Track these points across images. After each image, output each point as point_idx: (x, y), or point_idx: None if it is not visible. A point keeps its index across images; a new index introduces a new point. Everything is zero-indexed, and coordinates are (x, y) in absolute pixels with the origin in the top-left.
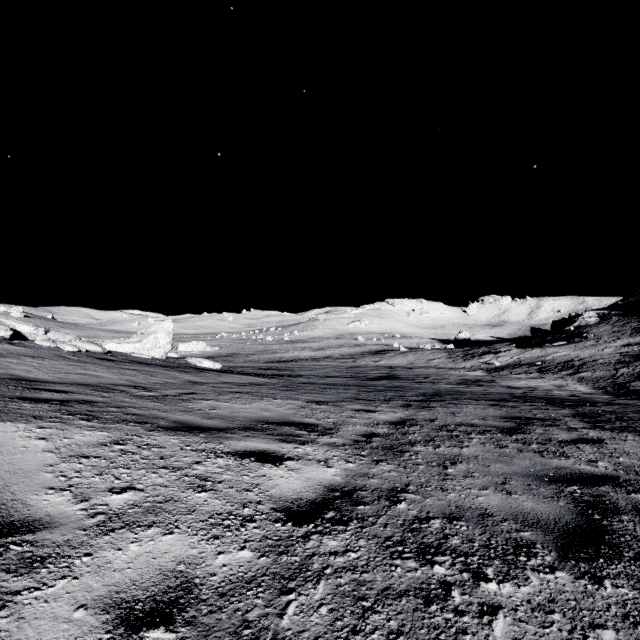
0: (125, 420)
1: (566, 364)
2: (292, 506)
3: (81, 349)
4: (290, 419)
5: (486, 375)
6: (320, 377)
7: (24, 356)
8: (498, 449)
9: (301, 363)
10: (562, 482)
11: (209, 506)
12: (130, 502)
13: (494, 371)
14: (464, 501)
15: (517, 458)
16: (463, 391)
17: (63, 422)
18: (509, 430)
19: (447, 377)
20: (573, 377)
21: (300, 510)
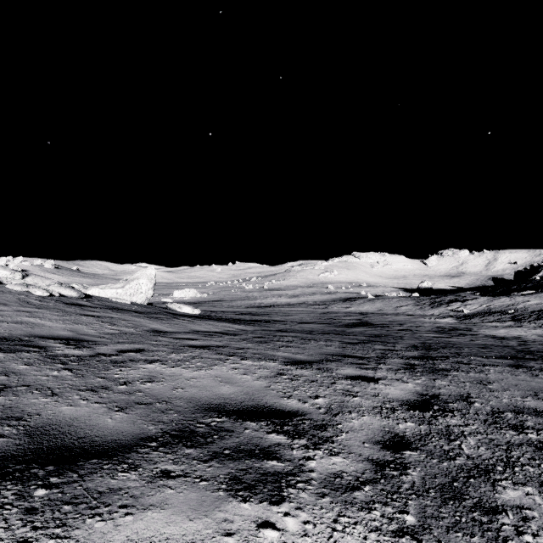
0: None
1: (541, 313)
2: None
3: (54, 294)
4: (259, 401)
5: (457, 322)
6: (296, 323)
7: None
8: None
9: (278, 308)
10: None
11: None
12: None
13: (464, 318)
14: None
15: None
16: (453, 342)
17: None
18: None
19: (421, 324)
20: None
21: None
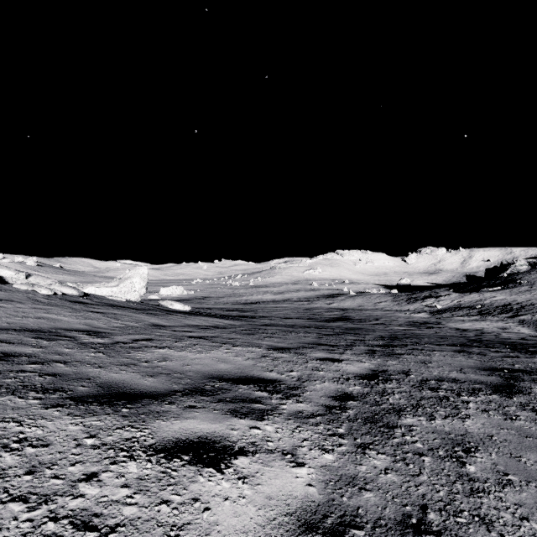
0: (28, 386)
1: (505, 307)
2: None
3: (57, 292)
4: (248, 373)
5: (430, 317)
6: (280, 318)
7: None
8: (510, 422)
9: (263, 305)
10: None
11: None
12: None
13: (437, 313)
14: None
15: None
16: (418, 334)
17: None
18: (502, 388)
19: (396, 319)
20: (513, 320)
21: None
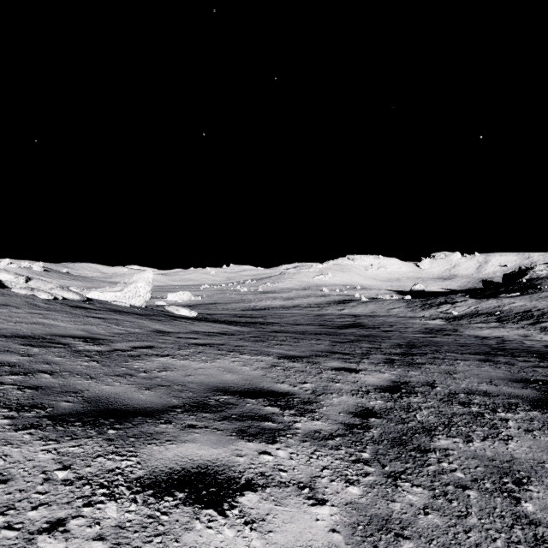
0: (1, 402)
1: (525, 314)
2: None
3: (58, 297)
4: (257, 385)
5: (446, 324)
6: (290, 325)
7: None
8: None
9: (273, 311)
10: None
11: None
12: None
13: (453, 320)
14: None
15: None
16: (436, 341)
17: None
18: (541, 403)
19: (411, 326)
20: (535, 327)
21: None
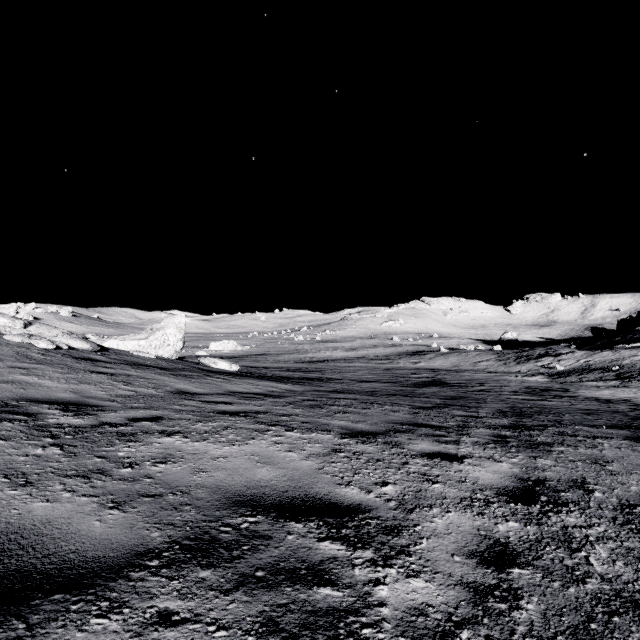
0: None
1: None
2: None
3: (62, 346)
4: (308, 491)
5: (549, 381)
6: (355, 382)
7: None
8: None
9: (333, 364)
10: None
11: None
12: None
13: (558, 376)
14: None
15: None
16: (548, 406)
17: None
18: None
19: (507, 384)
20: None
21: None
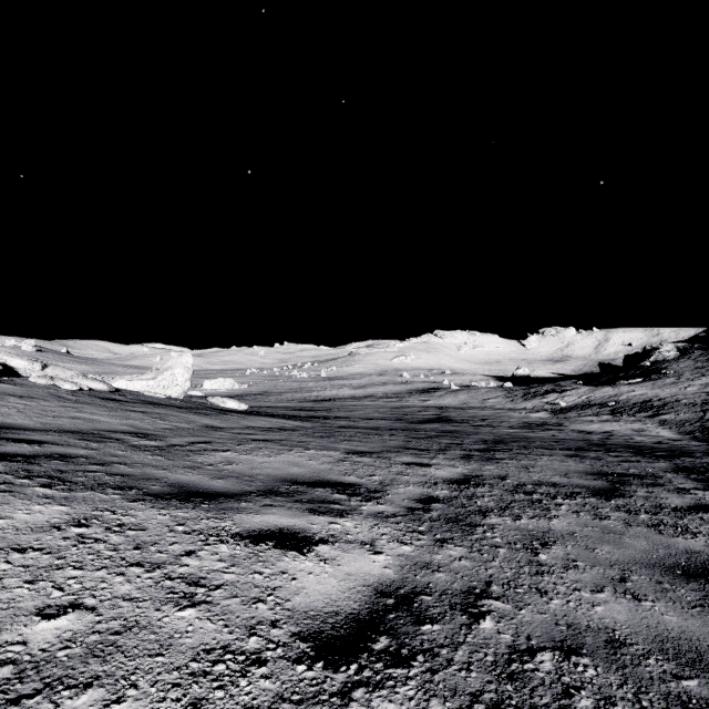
0: (103, 484)
1: (644, 405)
2: (324, 628)
3: (83, 387)
4: (325, 477)
5: (551, 417)
6: (361, 419)
7: (10, 396)
8: (598, 521)
9: (340, 403)
10: (704, 577)
11: (195, 636)
12: (66, 635)
13: (560, 412)
14: (577, 614)
15: (628, 536)
16: (529, 437)
17: (10, 491)
18: (603, 492)
19: (507, 419)
20: (653, 420)
21: (336, 635)
